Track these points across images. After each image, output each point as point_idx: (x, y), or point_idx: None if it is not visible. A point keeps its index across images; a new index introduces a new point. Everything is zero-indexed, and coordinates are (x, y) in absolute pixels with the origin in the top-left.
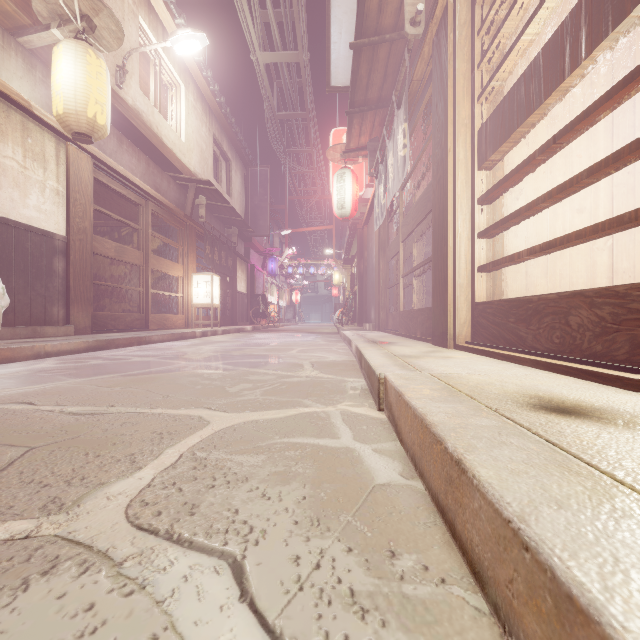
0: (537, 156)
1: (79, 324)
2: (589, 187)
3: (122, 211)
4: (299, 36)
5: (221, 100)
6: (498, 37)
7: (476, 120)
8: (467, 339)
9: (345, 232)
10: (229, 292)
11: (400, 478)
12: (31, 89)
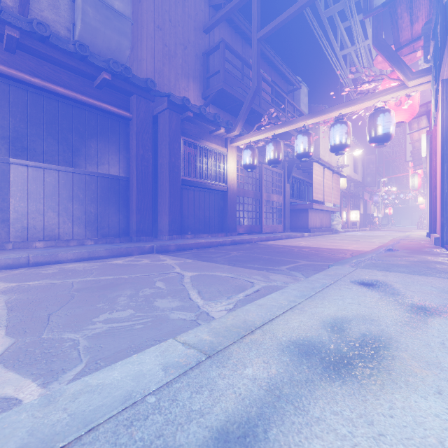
0: None
1: None
2: None
3: None
4: None
5: (357, 143)
6: None
7: None
8: None
9: None
10: None
11: None
12: None
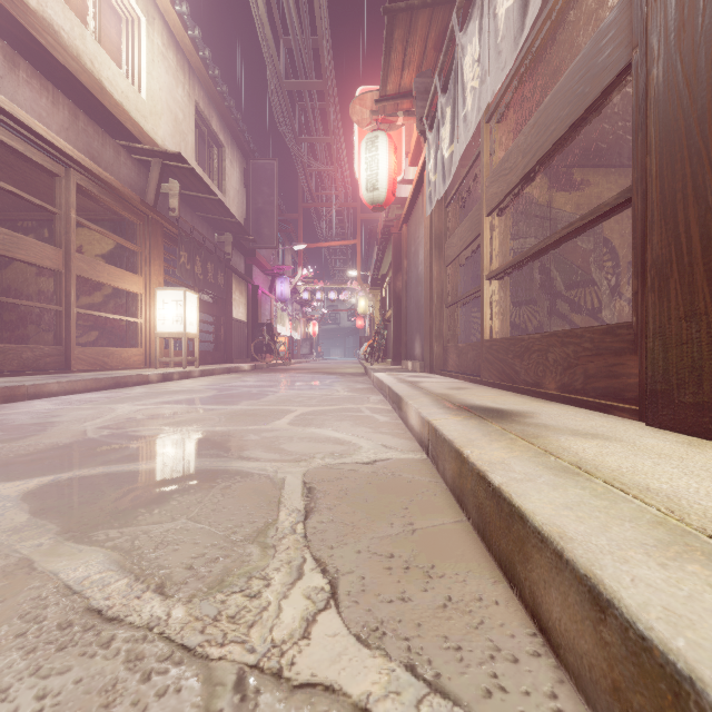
0: None
1: None
2: None
3: (45, 193)
4: None
5: (205, 54)
6: None
7: None
8: None
9: (372, 251)
10: (221, 319)
11: None
12: None
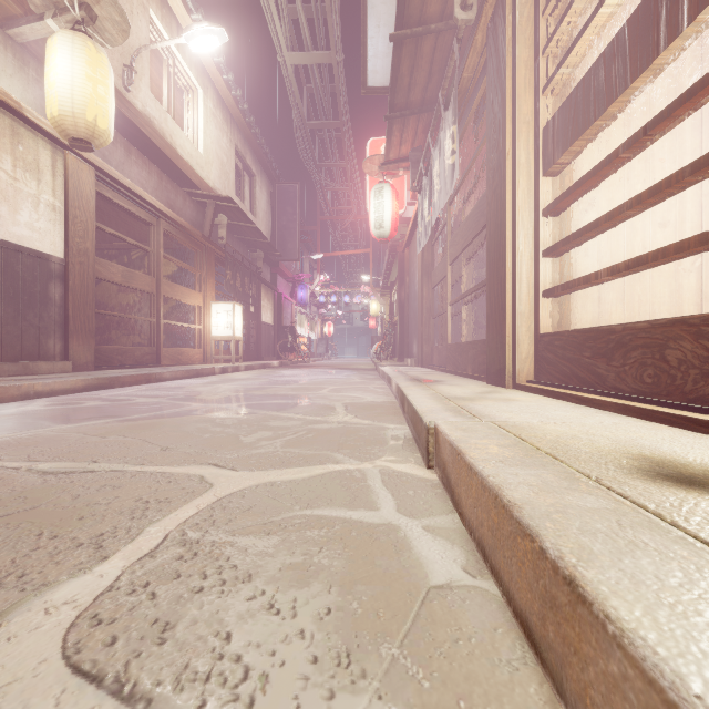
0: (621, 153)
1: (79, 359)
2: (674, 197)
3: (132, 231)
4: (332, 34)
5: (244, 107)
6: (569, 14)
7: (540, 116)
8: (529, 377)
9: (383, 256)
10: (253, 323)
11: (464, 575)
12: (23, 89)
